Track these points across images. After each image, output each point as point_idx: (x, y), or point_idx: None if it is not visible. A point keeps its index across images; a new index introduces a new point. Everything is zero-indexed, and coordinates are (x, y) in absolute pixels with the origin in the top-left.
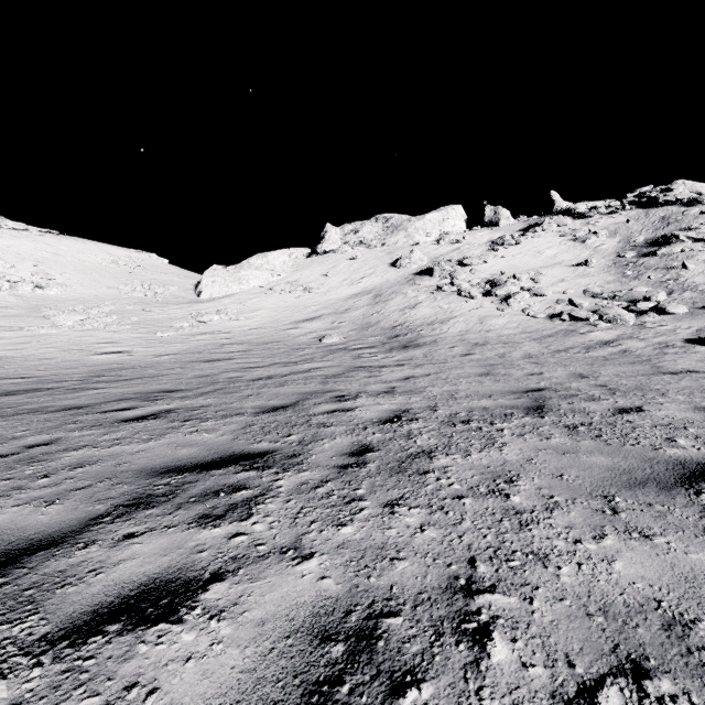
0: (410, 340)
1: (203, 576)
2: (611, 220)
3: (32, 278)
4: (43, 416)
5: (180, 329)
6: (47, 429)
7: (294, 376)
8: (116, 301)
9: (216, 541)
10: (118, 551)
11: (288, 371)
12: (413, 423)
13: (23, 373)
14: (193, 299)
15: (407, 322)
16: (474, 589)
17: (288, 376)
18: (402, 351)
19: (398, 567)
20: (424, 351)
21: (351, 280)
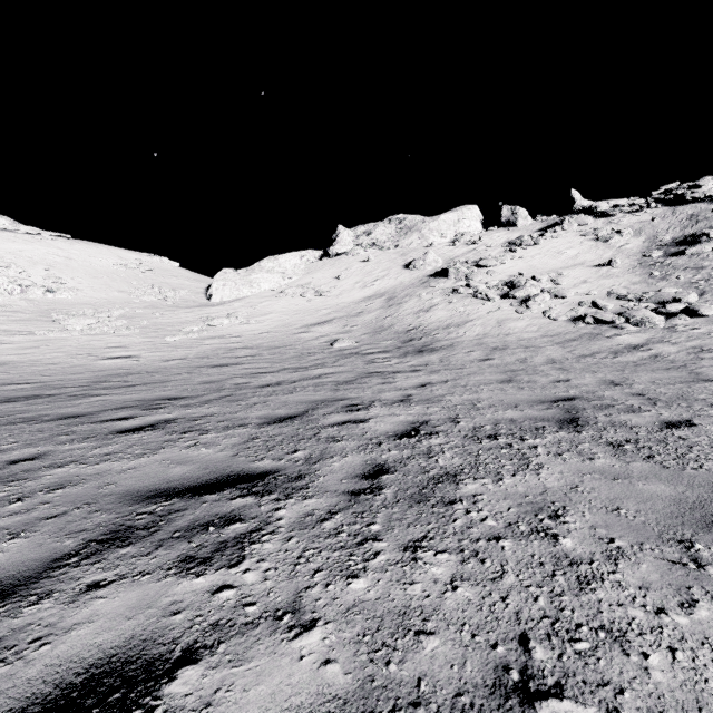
0: (425, 345)
1: (172, 654)
2: (636, 219)
3: (43, 282)
4: (36, 426)
5: (189, 333)
6: (37, 440)
7: (304, 382)
8: (126, 305)
9: (196, 597)
10: (75, 609)
11: (297, 377)
12: (433, 438)
13: (28, 379)
14: (203, 302)
15: (421, 325)
16: (533, 691)
17: (297, 382)
18: (417, 356)
19: (426, 648)
20: (440, 356)
21: (364, 282)
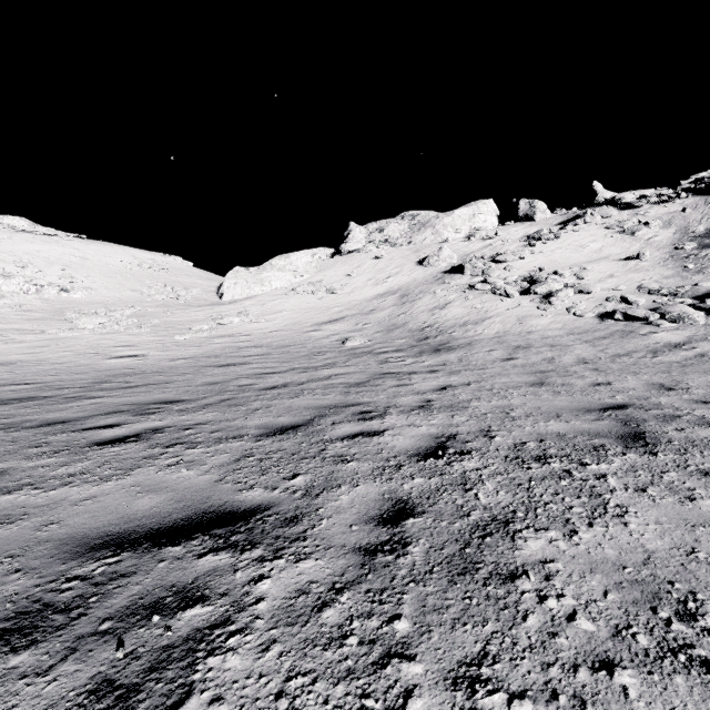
0: (441, 343)
1: None
2: (664, 210)
3: (58, 281)
4: (12, 435)
5: (199, 332)
6: (3, 454)
7: (312, 384)
8: (138, 304)
9: None
10: None
11: (306, 378)
12: (466, 459)
13: (30, 379)
14: (215, 301)
15: (436, 323)
16: None
17: (305, 383)
18: (434, 355)
19: None
20: (459, 355)
21: (376, 280)
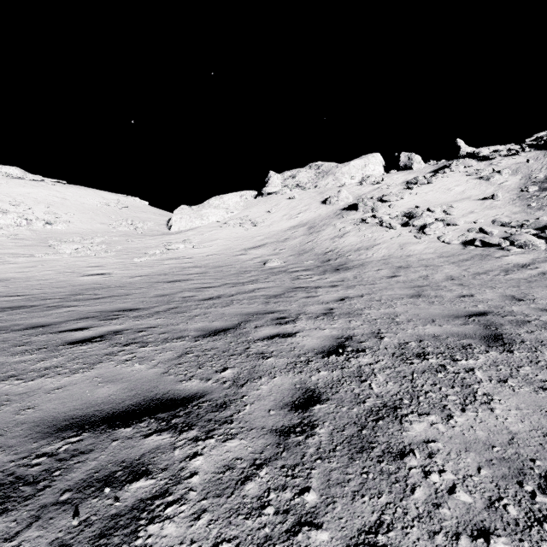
0: (340, 264)
1: None
2: (512, 161)
3: (44, 216)
4: (3, 336)
5: (152, 256)
6: None
7: (240, 295)
8: (106, 234)
9: None
10: None
11: (235, 291)
12: (361, 356)
13: (21, 292)
14: (165, 231)
15: (336, 248)
16: None
17: (234, 295)
18: (334, 274)
19: None
20: (354, 274)
21: (290, 215)
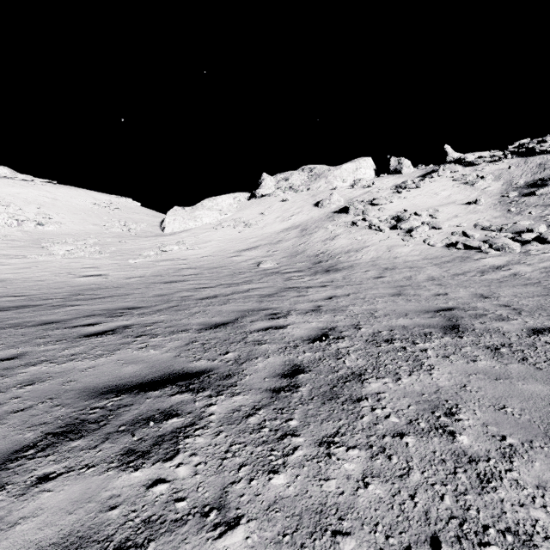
0: (331, 266)
1: None
2: (496, 167)
3: (35, 217)
4: (21, 331)
5: (147, 257)
6: (19, 343)
7: (235, 295)
8: (99, 235)
9: (132, 491)
10: (23, 502)
11: (230, 291)
12: (340, 342)
13: (20, 292)
14: (158, 233)
15: (328, 250)
16: None
17: (230, 295)
18: (325, 275)
19: (342, 549)
20: (343, 275)
21: (283, 217)
